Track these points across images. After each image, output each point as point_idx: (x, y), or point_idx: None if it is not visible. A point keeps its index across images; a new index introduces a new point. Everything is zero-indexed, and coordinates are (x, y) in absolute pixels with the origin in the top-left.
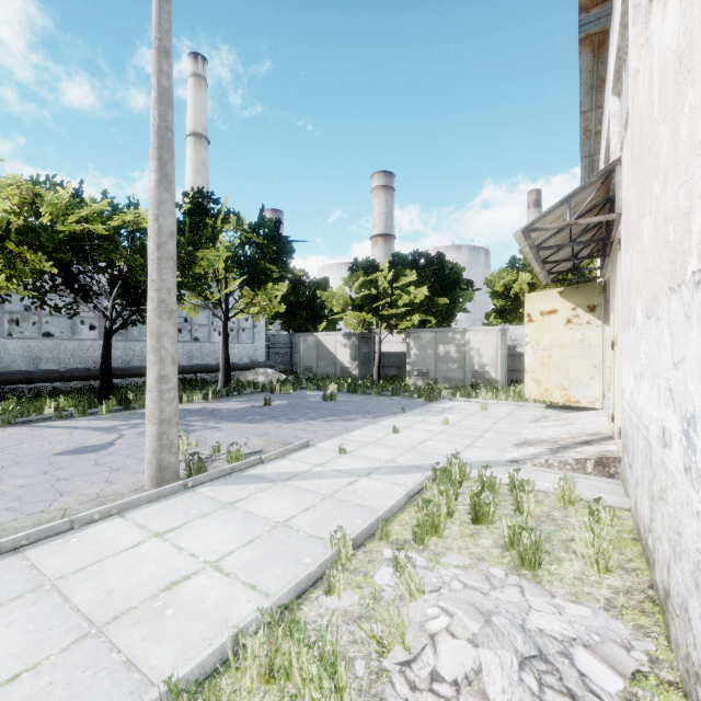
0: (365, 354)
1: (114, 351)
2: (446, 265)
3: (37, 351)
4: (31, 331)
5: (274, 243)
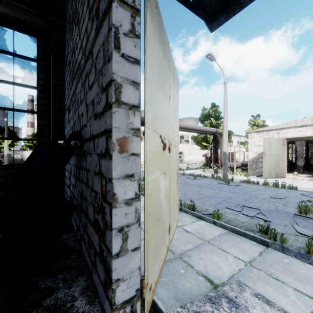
0: None
1: None
2: (11, 131)
3: None
4: None
5: None
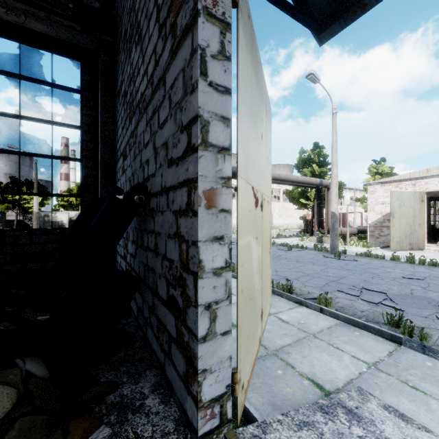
0: (4, 220)
1: None
2: (40, 186)
3: None
4: None
5: None
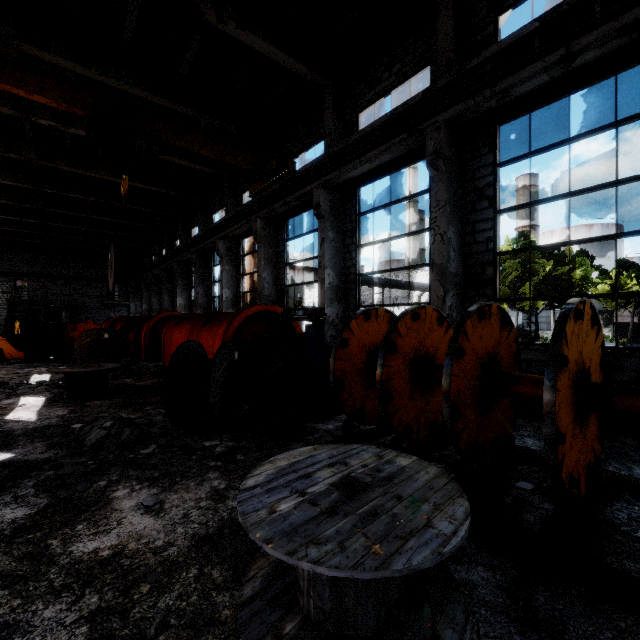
0: (611, 323)
1: None
2: None
3: None
4: (400, 311)
5: (596, 270)
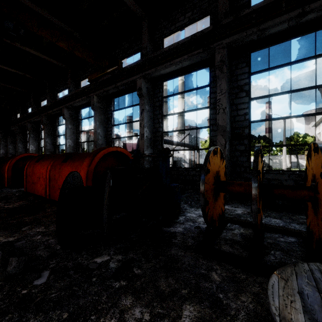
0: None
1: (200, 161)
2: (266, 138)
3: (195, 161)
4: None
5: None
